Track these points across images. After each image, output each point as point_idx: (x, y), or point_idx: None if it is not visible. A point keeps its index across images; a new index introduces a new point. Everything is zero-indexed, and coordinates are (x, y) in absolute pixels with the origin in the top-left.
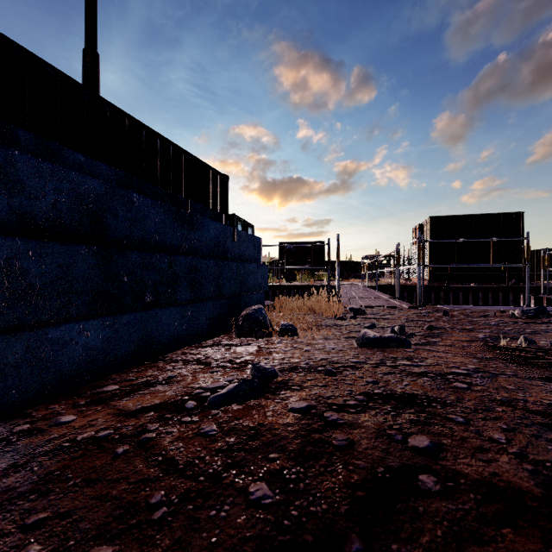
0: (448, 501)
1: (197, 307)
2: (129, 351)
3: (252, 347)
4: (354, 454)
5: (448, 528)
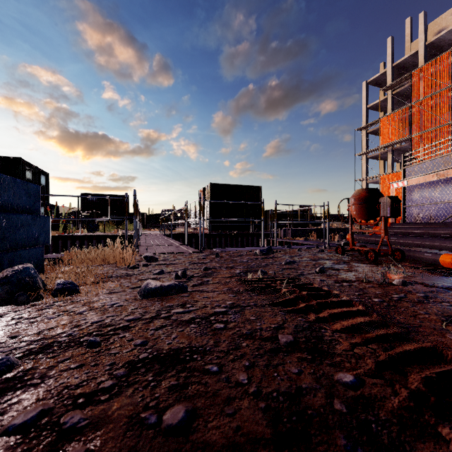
0: None
1: None
2: None
3: (2, 320)
4: None
5: None
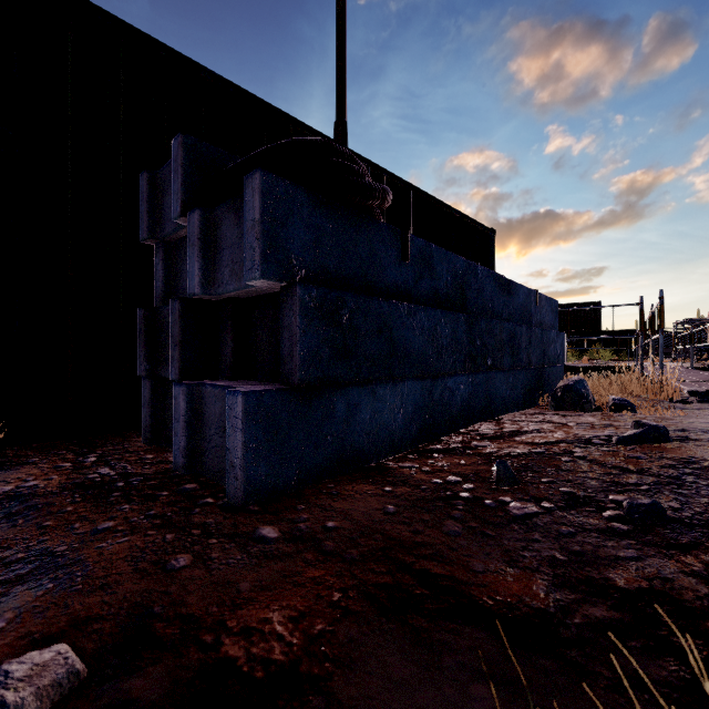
0: None
1: (515, 375)
2: (479, 407)
3: (590, 417)
4: None
5: None
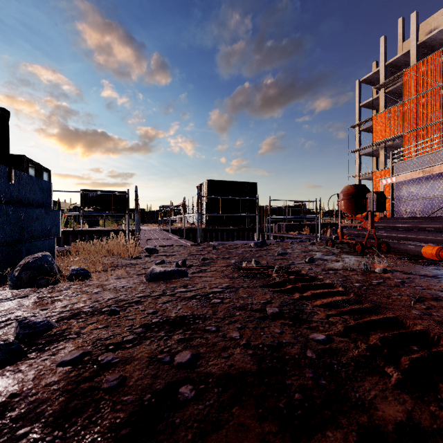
0: (199, 403)
1: None
2: None
3: (29, 298)
4: (125, 391)
5: (197, 428)
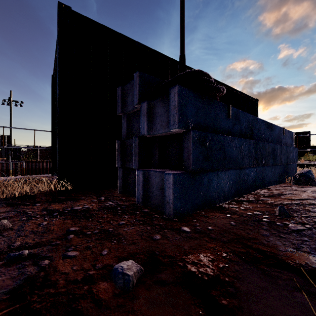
0: None
1: (274, 168)
2: (259, 182)
3: None
4: None
5: None
